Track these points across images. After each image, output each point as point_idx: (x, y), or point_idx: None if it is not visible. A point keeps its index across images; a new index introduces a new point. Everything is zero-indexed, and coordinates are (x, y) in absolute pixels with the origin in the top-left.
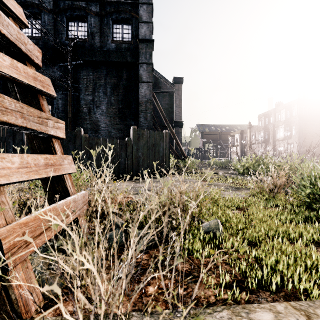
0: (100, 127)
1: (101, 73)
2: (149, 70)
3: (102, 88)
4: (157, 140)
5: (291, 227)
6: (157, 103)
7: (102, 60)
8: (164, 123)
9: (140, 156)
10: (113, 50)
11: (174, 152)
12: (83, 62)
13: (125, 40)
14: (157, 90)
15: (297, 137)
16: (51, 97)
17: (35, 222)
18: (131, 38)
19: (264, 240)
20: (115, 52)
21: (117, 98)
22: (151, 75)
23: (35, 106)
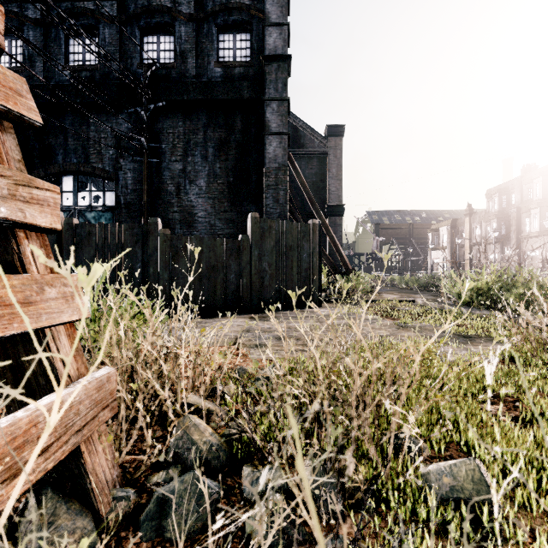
0: (197, 217)
1: (197, 122)
2: (282, 111)
3: (200, 148)
4: (298, 238)
5: None
6: (296, 172)
7: (200, 99)
8: (310, 208)
9: (266, 269)
10: (218, 80)
11: (328, 261)
12: (168, 104)
13: (240, 60)
14: (297, 151)
15: None
16: (28, 126)
17: None
18: (250, 57)
19: None
20: (221, 83)
21: (226, 165)
22: (286, 121)
23: None
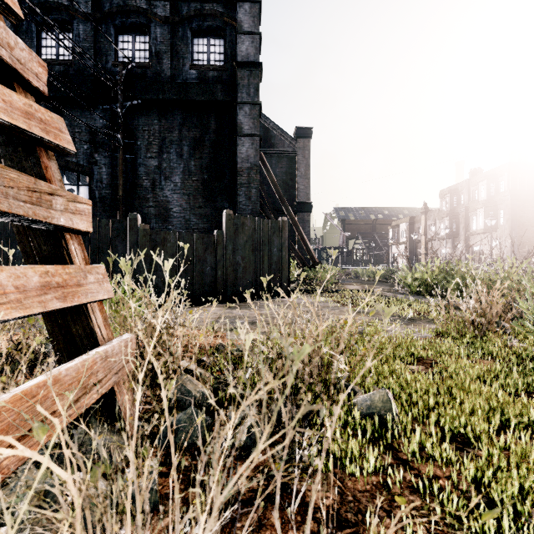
0: (172, 212)
1: (173, 120)
2: (254, 114)
3: (175, 146)
4: (268, 234)
5: (533, 405)
6: (267, 171)
7: (175, 99)
8: (280, 205)
9: (239, 262)
10: (193, 82)
11: (296, 255)
12: (143, 102)
13: (214, 64)
14: (268, 150)
15: (507, 229)
16: (65, 154)
17: (1, 419)
18: (223, 61)
19: (483, 436)
20: (196, 85)
21: (200, 163)
22: (257, 124)
23: (32, 169)
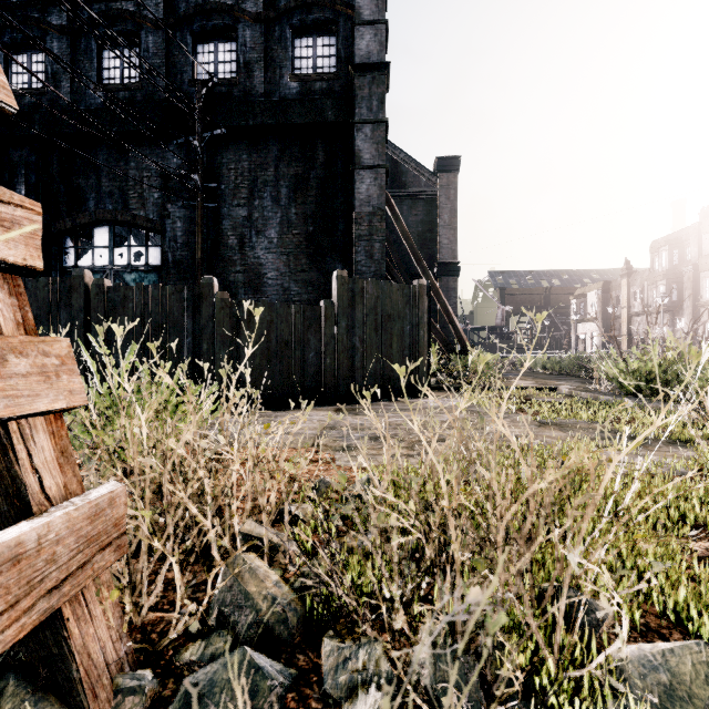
0: (266, 278)
1: (267, 154)
2: (378, 137)
3: (270, 188)
4: (399, 305)
5: None
6: (397, 218)
7: (270, 124)
8: (414, 267)
9: (356, 346)
10: (293, 99)
11: (438, 336)
12: (228, 131)
13: (322, 72)
14: (398, 191)
15: None
16: None
17: None
18: (335, 67)
19: None
20: (298, 103)
21: (304, 209)
22: (382, 150)
23: None
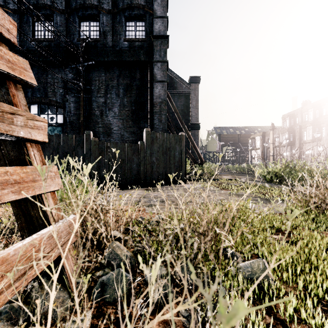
0: (113, 130)
1: (113, 73)
2: (163, 68)
3: (115, 89)
4: (173, 143)
5: None
6: (172, 104)
7: (115, 60)
8: (180, 125)
9: (154, 161)
10: (125, 49)
11: (190, 156)
12: (95, 63)
13: (139, 38)
14: (172, 91)
15: (327, 139)
16: (29, 86)
17: None
18: (144, 36)
19: None
20: (128, 51)
21: (130, 99)
22: (166, 74)
23: (3, 97)
